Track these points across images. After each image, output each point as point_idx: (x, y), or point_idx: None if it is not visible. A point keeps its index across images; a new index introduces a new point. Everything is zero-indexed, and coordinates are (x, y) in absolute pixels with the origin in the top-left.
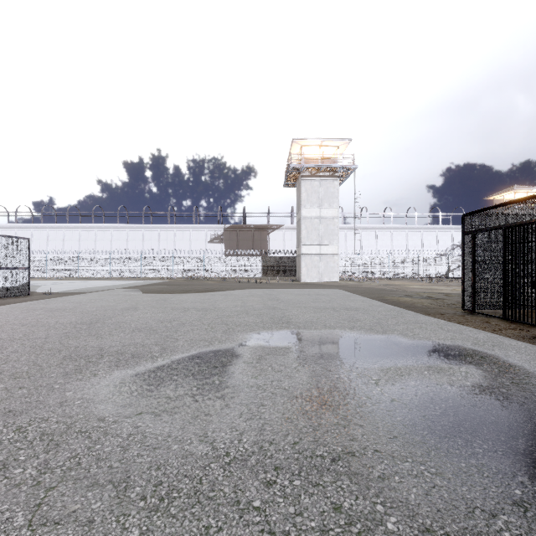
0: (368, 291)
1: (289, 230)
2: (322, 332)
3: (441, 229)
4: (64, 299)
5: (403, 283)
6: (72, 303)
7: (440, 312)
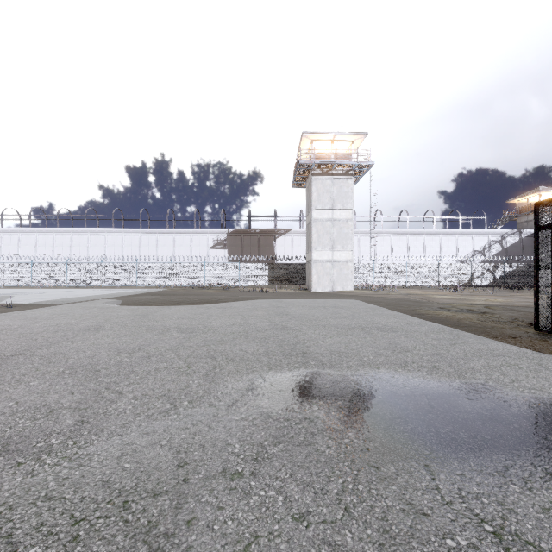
0: (393, 303)
1: (297, 235)
2: (362, 376)
3: (461, 233)
4: (21, 314)
5: (425, 292)
6: (23, 320)
7: (507, 334)
